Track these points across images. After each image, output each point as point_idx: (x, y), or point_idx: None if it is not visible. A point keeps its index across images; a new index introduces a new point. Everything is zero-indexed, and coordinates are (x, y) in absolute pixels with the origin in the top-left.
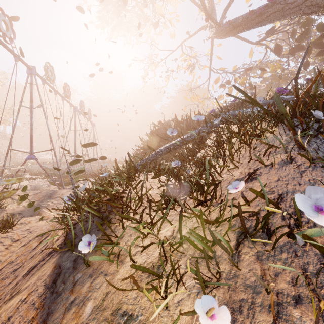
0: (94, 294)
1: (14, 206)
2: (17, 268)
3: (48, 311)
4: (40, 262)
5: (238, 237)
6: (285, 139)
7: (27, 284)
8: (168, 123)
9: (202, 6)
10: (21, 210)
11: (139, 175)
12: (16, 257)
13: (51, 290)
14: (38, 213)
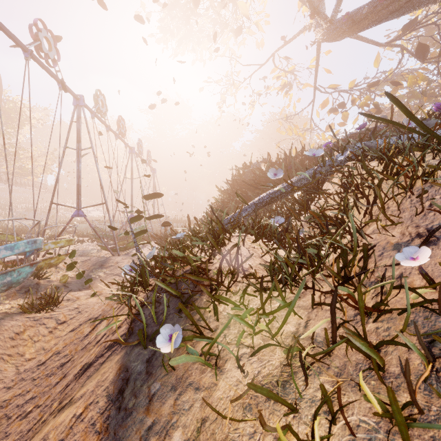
0: (182, 419)
1: (59, 277)
2: (65, 361)
3: (115, 439)
4: (97, 358)
5: (427, 344)
6: None
7: (82, 390)
8: (257, 165)
9: None
10: (67, 282)
11: (230, 237)
12: (63, 347)
13: (117, 405)
14: (87, 287)
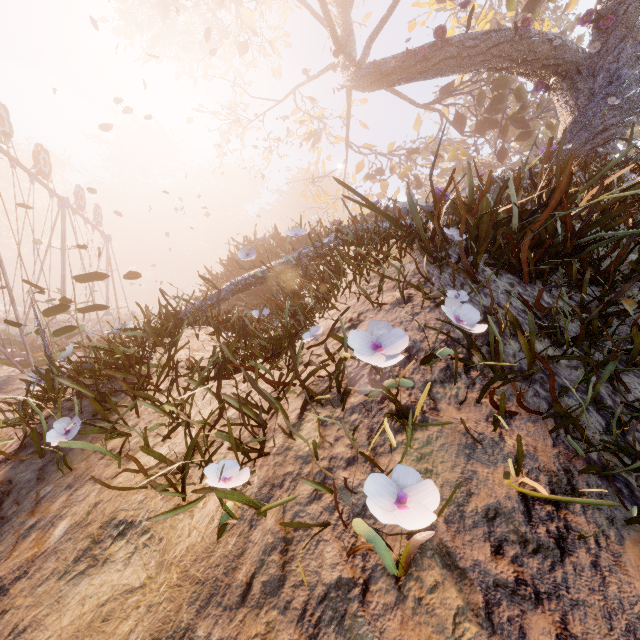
0: (73, 509)
1: None
2: None
3: None
4: None
5: (306, 403)
6: (413, 269)
7: None
8: (264, 241)
9: (329, 26)
10: None
11: (181, 328)
12: None
13: None
14: None
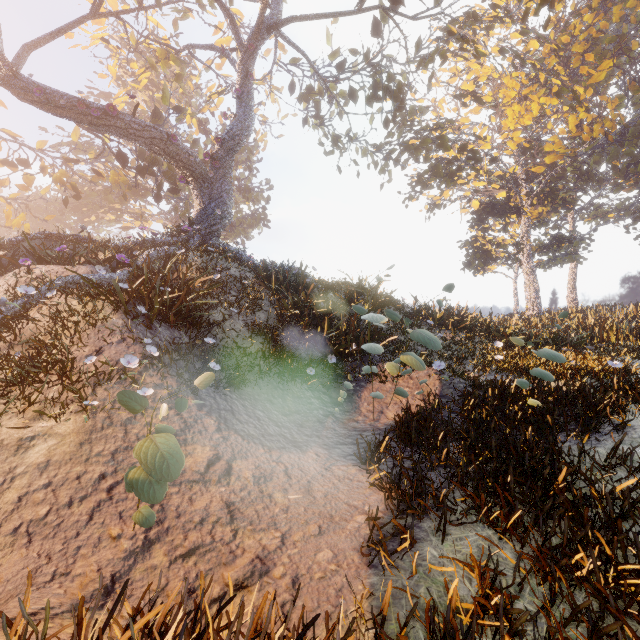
0: None
1: None
2: None
3: None
4: None
5: (94, 386)
6: (122, 323)
7: None
8: None
9: None
10: None
11: None
12: None
13: None
14: None
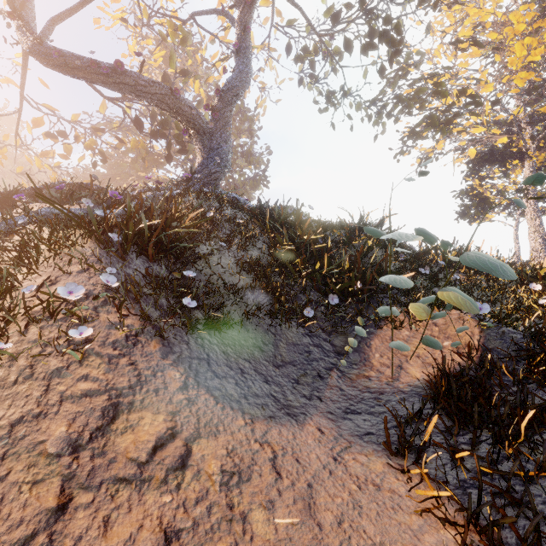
0: None
1: None
2: None
3: None
4: None
5: (29, 323)
6: (92, 252)
7: None
8: None
9: None
10: None
11: None
12: None
13: None
14: None
